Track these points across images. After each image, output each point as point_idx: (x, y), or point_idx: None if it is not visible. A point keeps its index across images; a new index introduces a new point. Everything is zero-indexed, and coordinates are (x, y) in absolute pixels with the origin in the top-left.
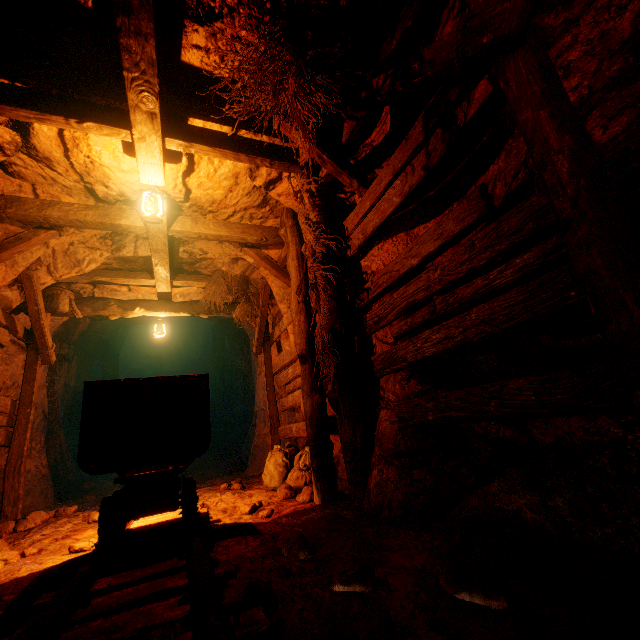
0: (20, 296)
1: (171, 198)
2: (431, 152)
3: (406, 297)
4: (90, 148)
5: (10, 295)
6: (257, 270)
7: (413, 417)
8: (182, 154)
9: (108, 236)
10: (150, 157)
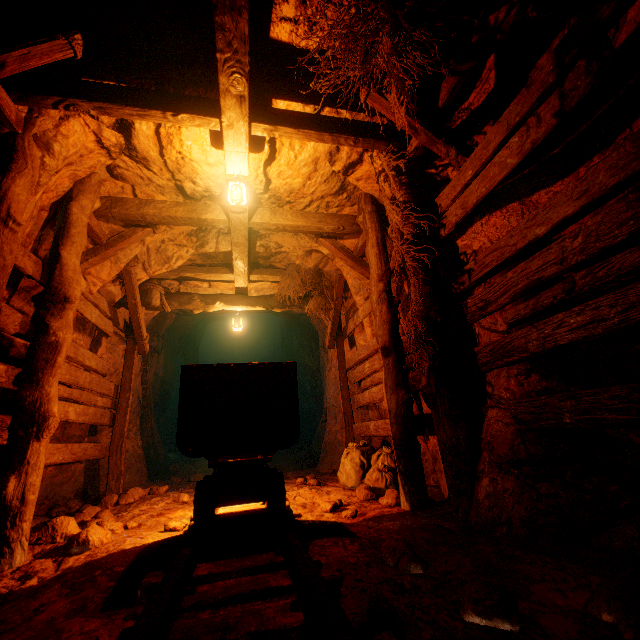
0: (121, 291)
1: (251, 190)
2: (568, 92)
3: (527, 275)
4: (182, 143)
5: (113, 290)
6: (330, 262)
7: (538, 419)
8: (264, 142)
9: (193, 233)
10: (236, 145)
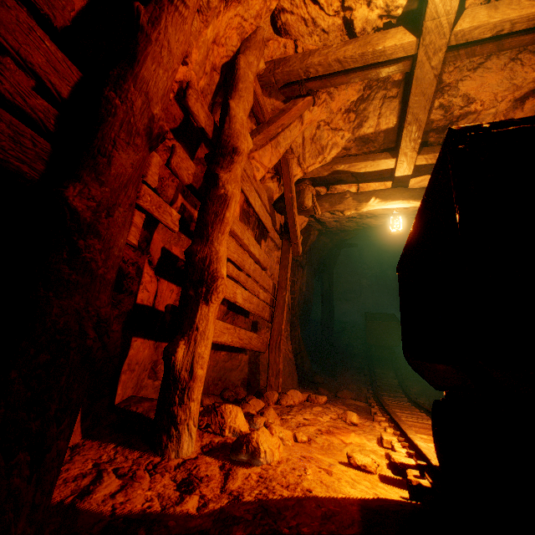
0: (278, 188)
1: None
2: None
3: None
4: None
5: (272, 186)
6: None
7: None
8: None
9: (352, 107)
10: None
